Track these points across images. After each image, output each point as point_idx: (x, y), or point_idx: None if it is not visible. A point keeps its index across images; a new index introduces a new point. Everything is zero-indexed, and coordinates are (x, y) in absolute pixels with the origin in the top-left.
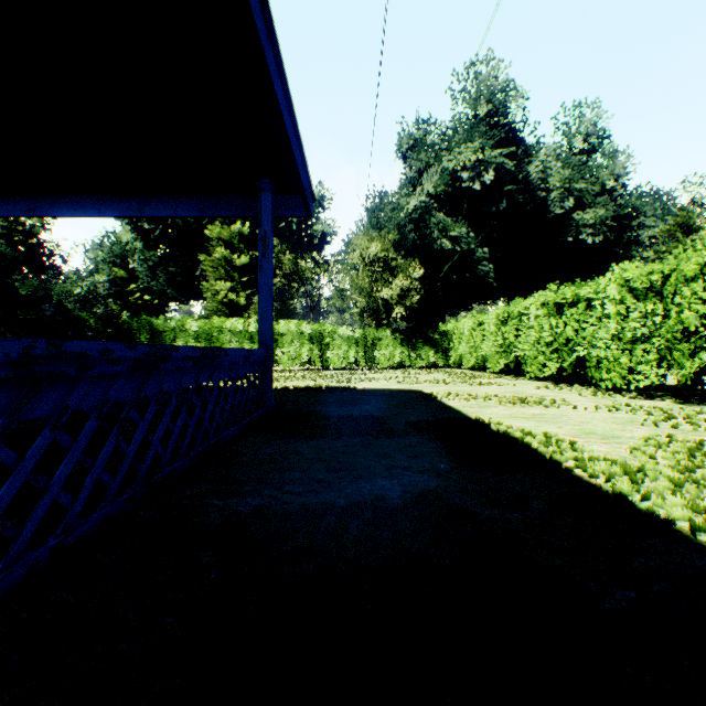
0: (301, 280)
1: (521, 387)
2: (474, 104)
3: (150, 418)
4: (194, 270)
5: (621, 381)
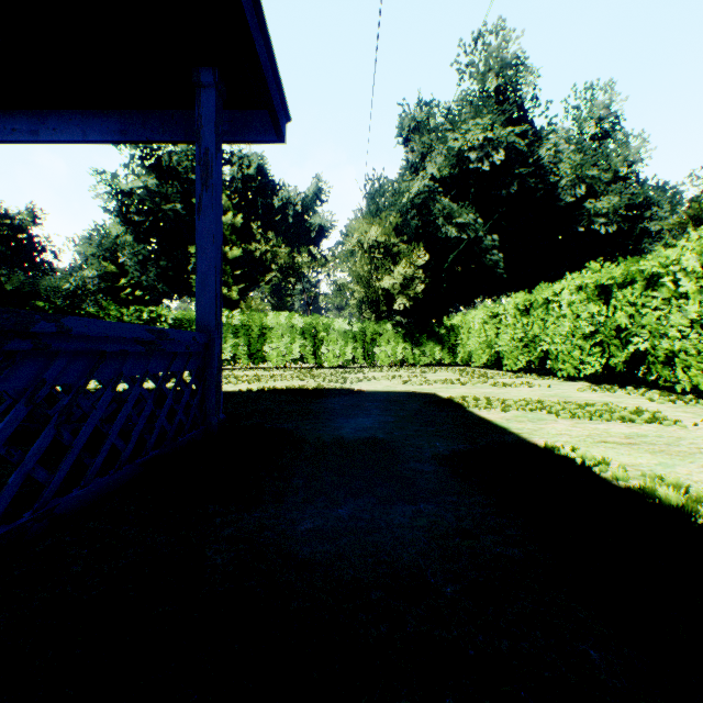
0: (298, 275)
1: (559, 389)
2: (483, 79)
3: None
4: (187, 265)
5: None
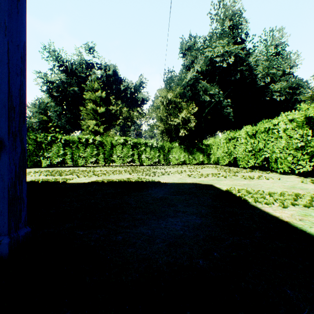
0: (132, 121)
1: (288, 181)
2: (222, 22)
3: None
4: (80, 117)
5: None
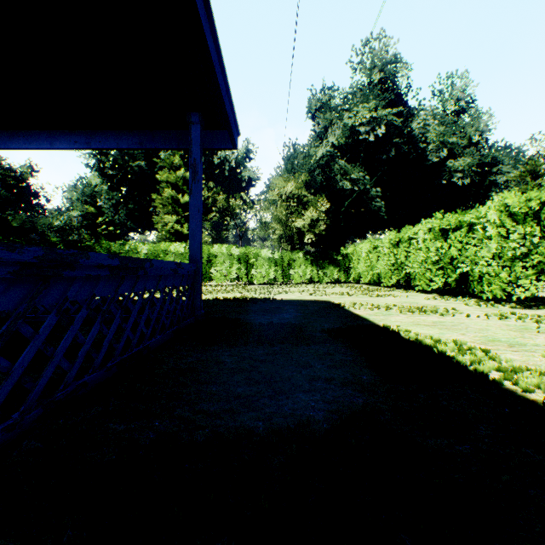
0: (232, 215)
1: (413, 298)
2: (369, 73)
3: (48, 330)
4: (148, 207)
5: (501, 293)
